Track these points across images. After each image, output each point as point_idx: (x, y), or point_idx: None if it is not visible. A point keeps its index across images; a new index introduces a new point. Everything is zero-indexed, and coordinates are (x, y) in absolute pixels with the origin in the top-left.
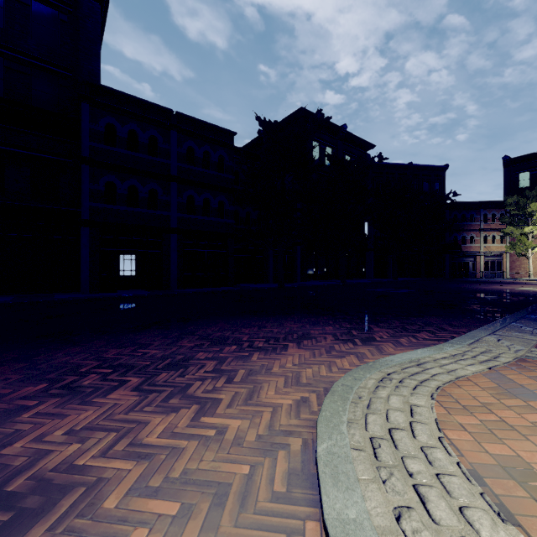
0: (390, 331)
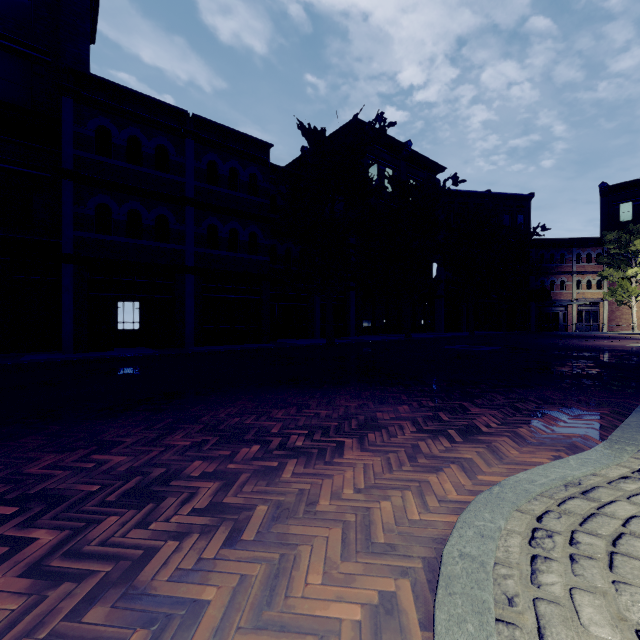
0: (497, 414)
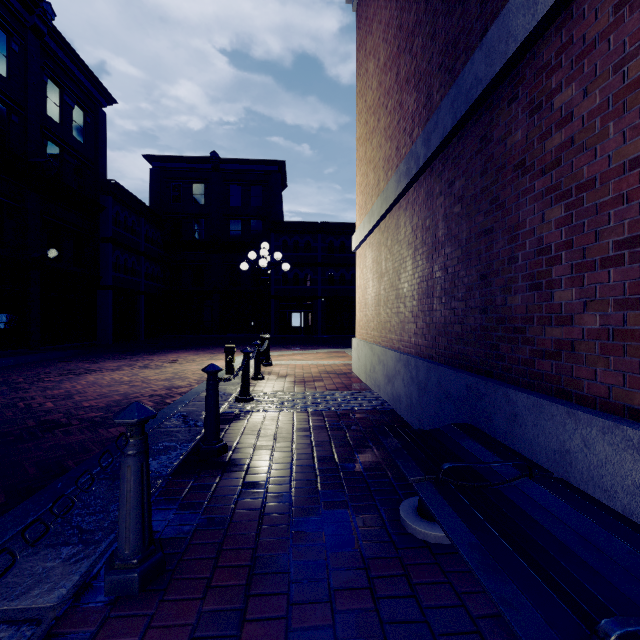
0: None
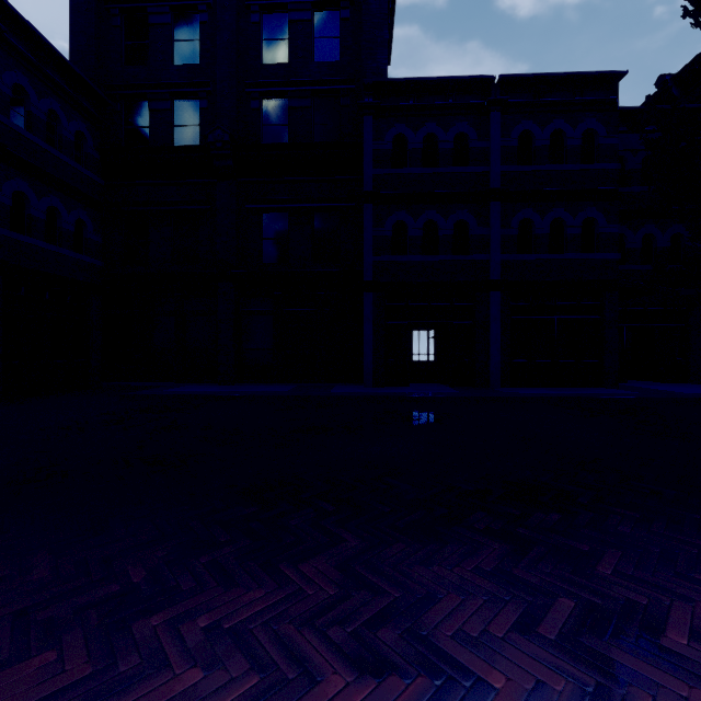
0: None
